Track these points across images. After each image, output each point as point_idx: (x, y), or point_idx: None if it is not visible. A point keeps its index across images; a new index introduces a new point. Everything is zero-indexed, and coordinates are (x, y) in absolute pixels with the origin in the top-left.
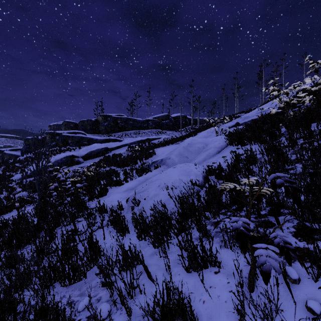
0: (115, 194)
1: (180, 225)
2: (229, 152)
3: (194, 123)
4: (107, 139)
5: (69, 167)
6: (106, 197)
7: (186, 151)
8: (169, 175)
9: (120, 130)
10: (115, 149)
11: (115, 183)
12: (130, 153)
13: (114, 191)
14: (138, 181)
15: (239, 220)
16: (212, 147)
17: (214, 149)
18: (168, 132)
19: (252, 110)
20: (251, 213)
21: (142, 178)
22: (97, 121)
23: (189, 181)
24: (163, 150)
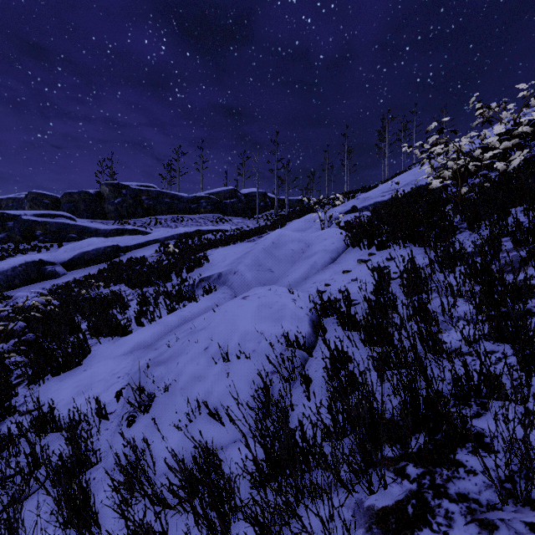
0: (103, 363)
1: (263, 534)
2: (355, 261)
3: (279, 206)
4: (118, 229)
5: (33, 284)
6: (79, 371)
7: (269, 258)
8: (233, 320)
9: (146, 214)
10: (134, 249)
11: (110, 330)
12: (164, 256)
13: (102, 353)
14: (164, 325)
15: (475, 533)
16: (321, 250)
17: (325, 254)
18: (236, 220)
19: (373, 188)
20: (507, 499)
21: (173, 317)
22: (99, 194)
23: (280, 338)
24: (224, 252)
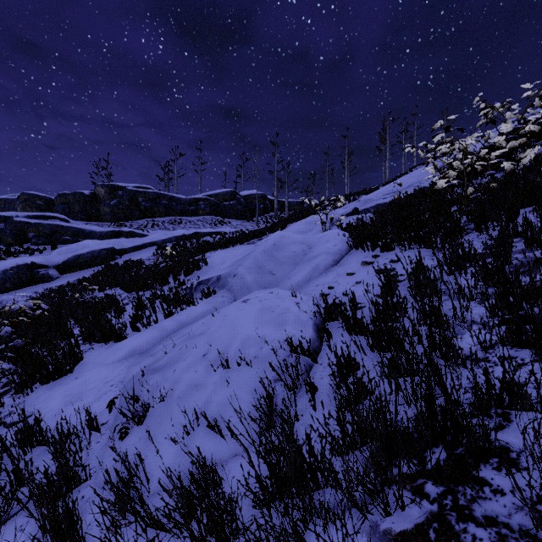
0: (96, 370)
1: None
2: (359, 263)
3: (279, 208)
4: (114, 231)
5: (25, 288)
6: (70, 379)
7: (270, 260)
8: (233, 324)
9: (143, 216)
10: (131, 252)
11: (104, 335)
12: (161, 259)
13: (95, 360)
14: (161, 330)
15: None
16: (323, 252)
17: (328, 256)
18: (235, 222)
19: (374, 190)
20: (541, 524)
21: (170, 322)
22: (94, 196)
23: (283, 344)
24: (223, 255)
